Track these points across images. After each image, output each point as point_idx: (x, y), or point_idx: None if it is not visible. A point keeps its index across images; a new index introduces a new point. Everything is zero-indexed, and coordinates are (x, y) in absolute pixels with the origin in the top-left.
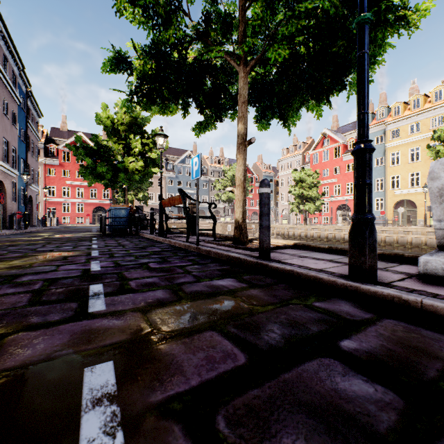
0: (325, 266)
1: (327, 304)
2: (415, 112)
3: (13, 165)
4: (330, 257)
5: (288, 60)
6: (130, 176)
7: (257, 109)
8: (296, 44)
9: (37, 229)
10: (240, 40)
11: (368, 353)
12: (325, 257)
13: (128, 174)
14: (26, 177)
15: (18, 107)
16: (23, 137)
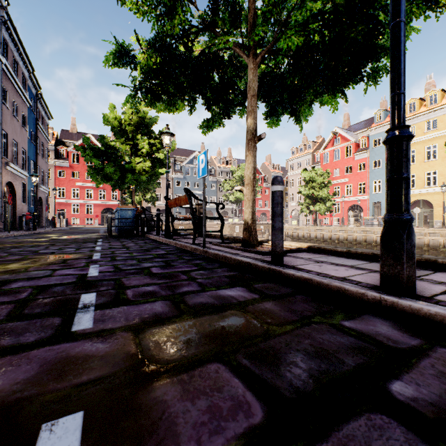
0: (348, 274)
1: (358, 323)
2: (432, 108)
3: (23, 167)
4: (350, 262)
5: (302, 49)
6: (138, 177)
7: (267, 105)
8: (310, 31)
9: (46, 230)
10: (249, 29)
11: (433, 406)
12: (344, 262)
13: (135, 175)
14: (35, 179)
15: (28, 110)
16: (33, 139)
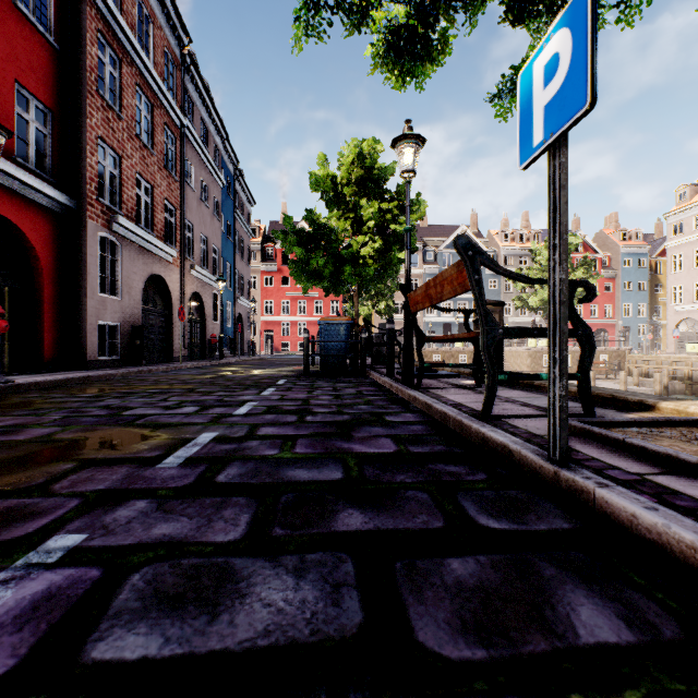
0: None
1: None
2: None
3: (215, 271)
4: None
5: None
6: (361, 270)
7: None
8: None
9: (239, 360)
10: None
11: None
12: None
13: (357, 266)
14: (221, 285)
15: (223, 193)
16: (230, 234)
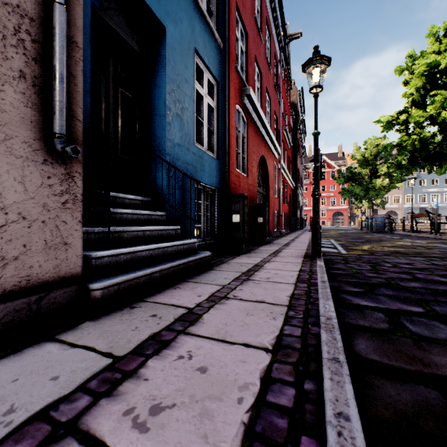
0: None
1: None
2: None
3: None
4: None
5: None
6: (377, 192)
7: None
8: None
9: None
10: None
11: None
12: None
13: (376, 191)
14: None
15: None
16: None
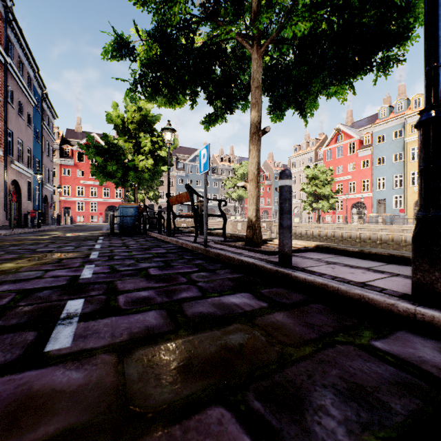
0: (367, 278)
1: (393, 344)
2: None
3: (28, 165)
4: (365, 263)
5: (309, 37)
6: (140, 174)
7: (271, 99)
8: (318, 17)
9: (51, 228)
10: (253, 17)
11: None
12: (358, 263)
13: (138, 172)
14: (39, 177)
15: (33, 109)
16: (38, 138)
